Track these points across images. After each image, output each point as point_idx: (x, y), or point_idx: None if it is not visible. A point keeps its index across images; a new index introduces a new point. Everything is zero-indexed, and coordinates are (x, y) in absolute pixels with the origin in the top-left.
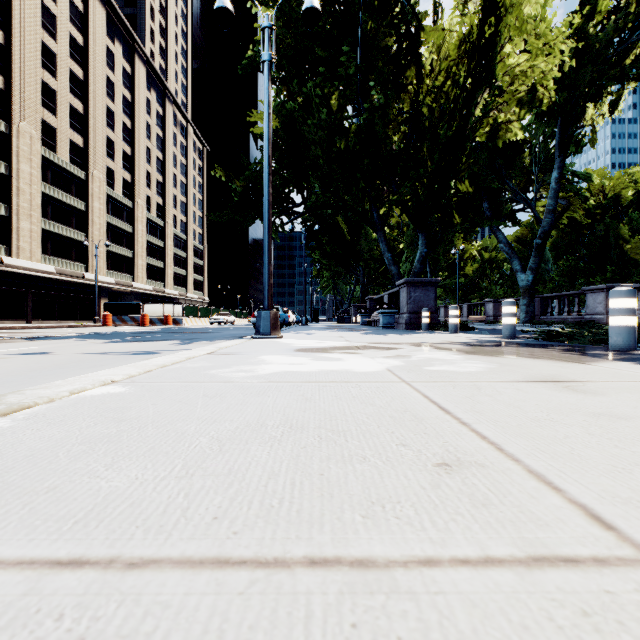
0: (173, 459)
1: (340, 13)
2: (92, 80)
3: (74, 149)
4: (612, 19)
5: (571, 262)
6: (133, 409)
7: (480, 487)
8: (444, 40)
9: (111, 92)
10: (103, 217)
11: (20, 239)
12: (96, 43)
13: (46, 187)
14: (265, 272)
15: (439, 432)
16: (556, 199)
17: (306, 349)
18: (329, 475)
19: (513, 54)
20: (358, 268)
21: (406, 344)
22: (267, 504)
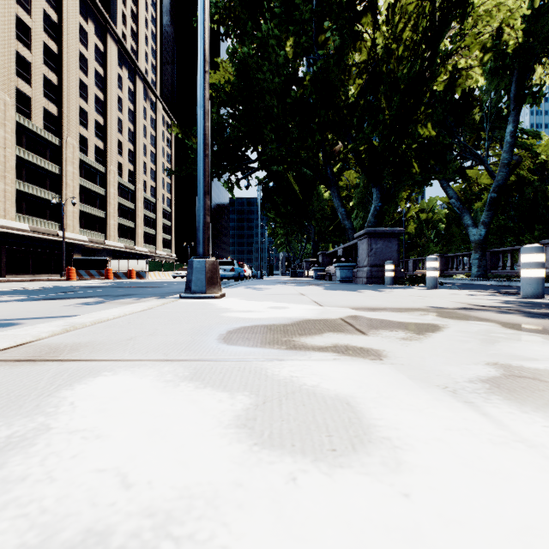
0: None
1: None
2: (66, 54)
3: (48, 117)
4: None
5: (501, 222)
6: None
7: None
8: None
9: (85, 67)
10: (76, 180)
11: None
12: (70, 21)
13: (20, 151)
14: (199, 206)
15: None
16: (511, 153)
17: (246, 330)
18: None
19: None
20: (309, 226)
21: (421, 312)
22: None
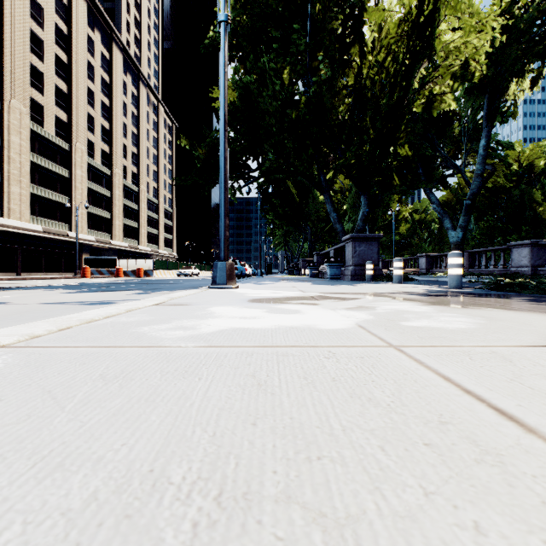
0: None
1: None
2: (75, 64)
3: (59, 124)
4: (536, 1)
5: (490, 222)
6: None
7: None
8: (385, 19)
9: (92, 75)
10: (85, 183)
11: (11, 202)
12: (78, 32)
13: (34, 156)
14: (221, 225)
15: None
16: (484, 164)
17: (260, 299)
18: None
19: (448, 32)
20: (306, 227)
21: (361, 294)
22: None
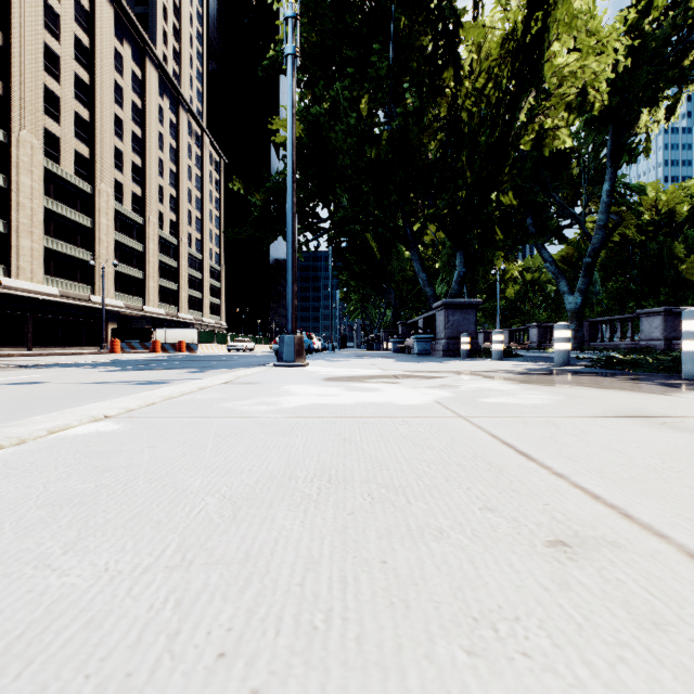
0: (165, 533)
1: (370, 9)
2: (99, 85)
3: (79, 160)
4: (670, 15)
5: (621, 284)
6: (123, 454)
7: (632, 587)
8: (485, 38)
9: (120, 98)
10: (111, 235)
11: (20, 258)
12: (103, 45)
13: (49, 202)
14: (289, 292)
15: (531, 488)
16: (607, 214)
17: (336, 378)
18: (395, 563)
19: (561, 53)
20: (389, 290)
21: (449, 372)
22: (306, 623)
